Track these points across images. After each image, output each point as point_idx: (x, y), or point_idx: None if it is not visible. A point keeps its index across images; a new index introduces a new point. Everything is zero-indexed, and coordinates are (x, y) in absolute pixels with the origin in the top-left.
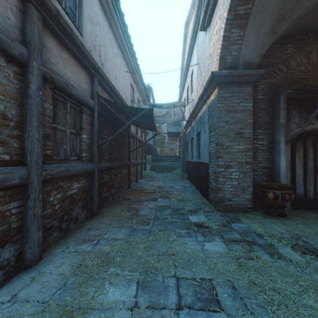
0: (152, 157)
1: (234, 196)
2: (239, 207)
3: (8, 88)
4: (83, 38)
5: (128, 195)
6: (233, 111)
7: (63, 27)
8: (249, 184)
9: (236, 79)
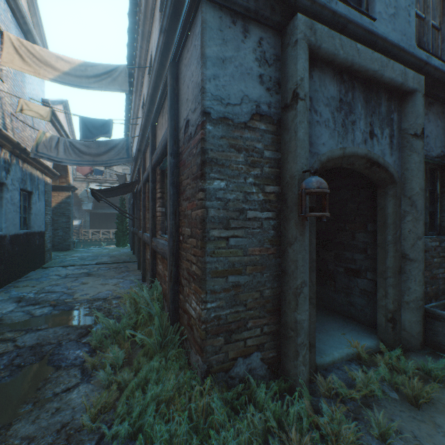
0: None
1: None
2: None
3: None
4: None
5: (129, 263)
6: None
7: None
8: None
9: None
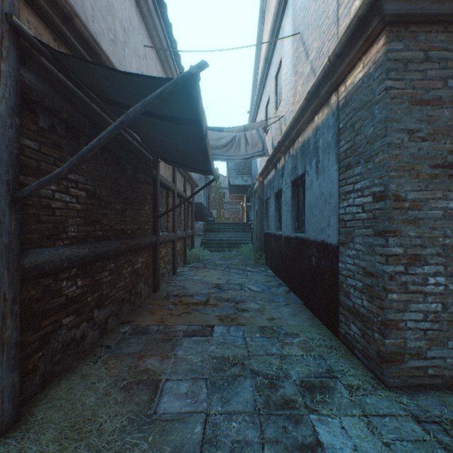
0: (204, 225)
1: (432, 344)
2: (447, 376)
3: None
4: None
5: (147, 313)
6: (429, 101)
7: None
8: None
9: (442, 5)
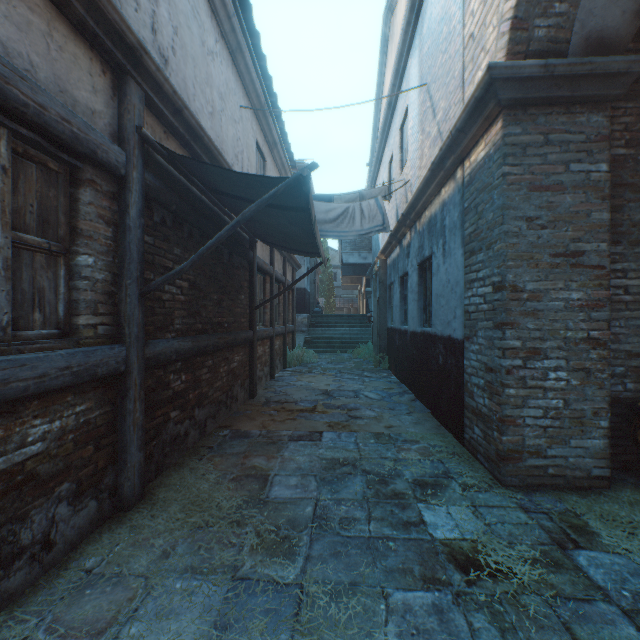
0: (308, 317)
1: (552, 442)
2: (569, 477)
3: None
4: None
5: (246, 418)
6: (549, 186)
7: None
8: (600, 405)
9: (561, 89)
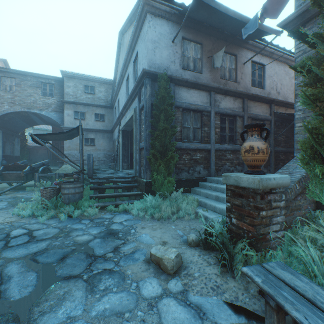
0: None
1: None
2: None
3: (239, 125)
4: (264, 90)
5: None
6: None
7: (254, 96)
8: None
9: None
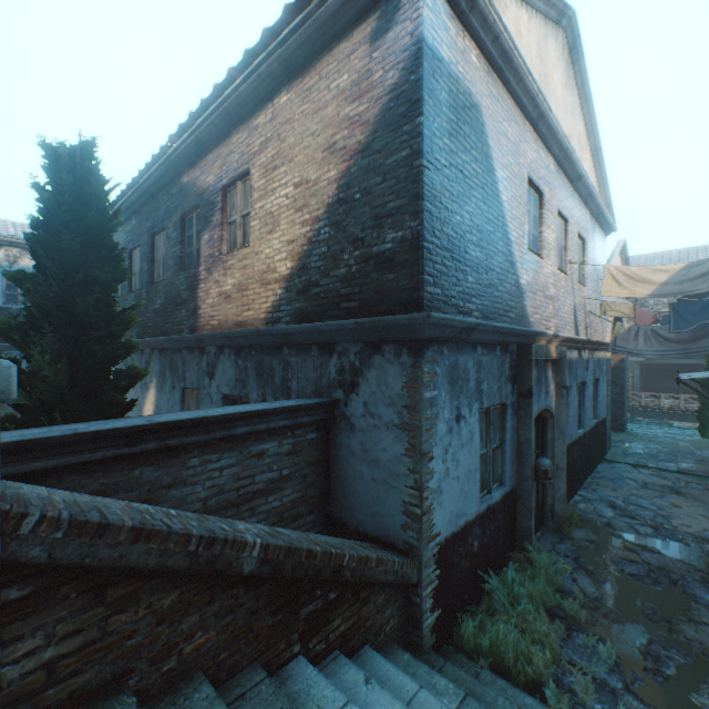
0: None
1: None
2: None
3: None
4: None
5: None
6: None
7: None
8: None
9: None
